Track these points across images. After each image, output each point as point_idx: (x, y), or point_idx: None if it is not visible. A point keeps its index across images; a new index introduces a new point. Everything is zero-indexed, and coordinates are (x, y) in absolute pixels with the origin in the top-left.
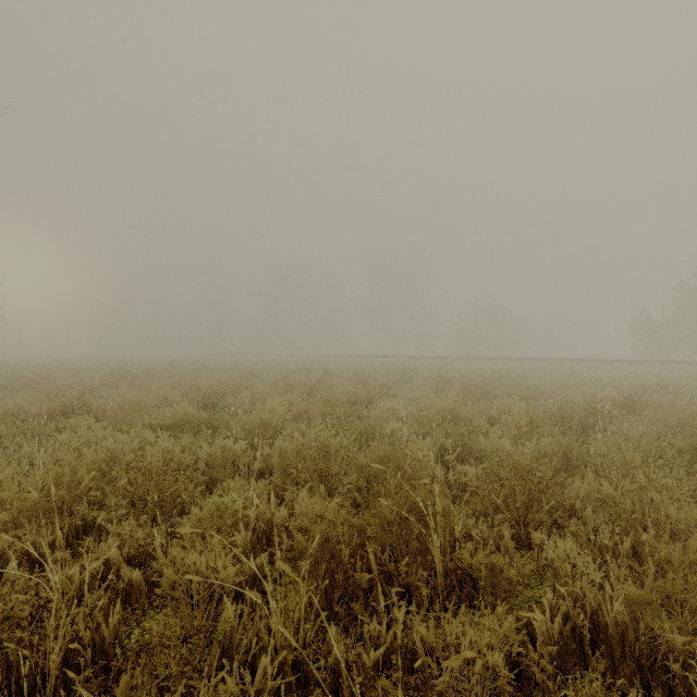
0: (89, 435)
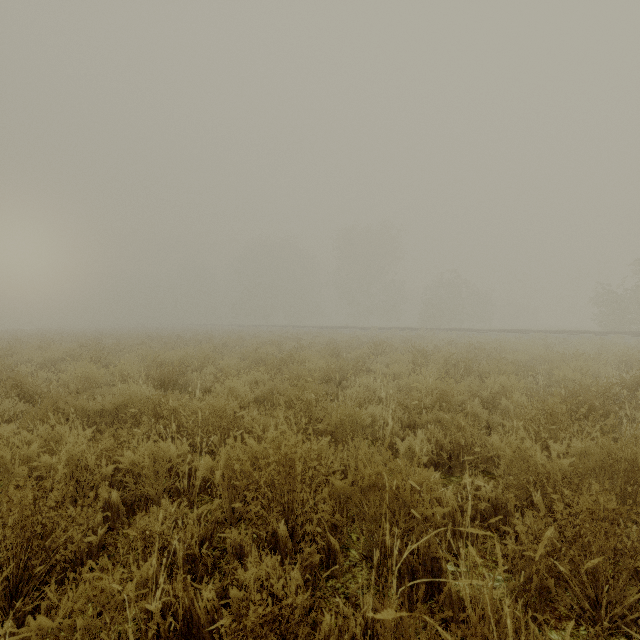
0: None
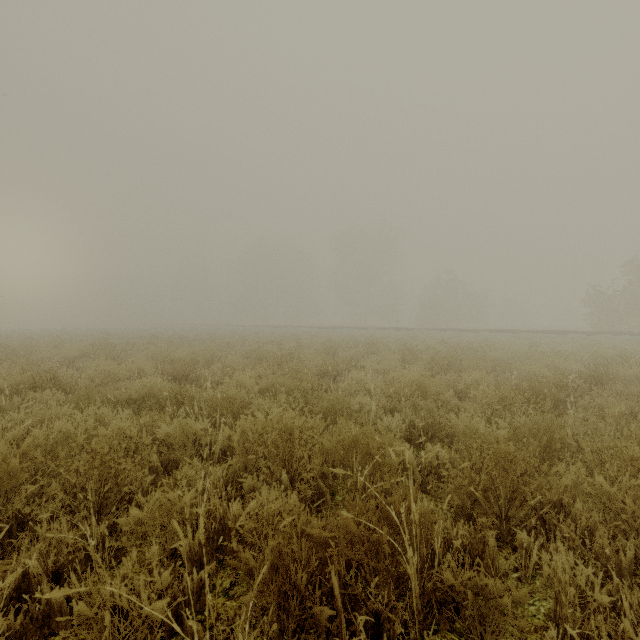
0: (45, 412)
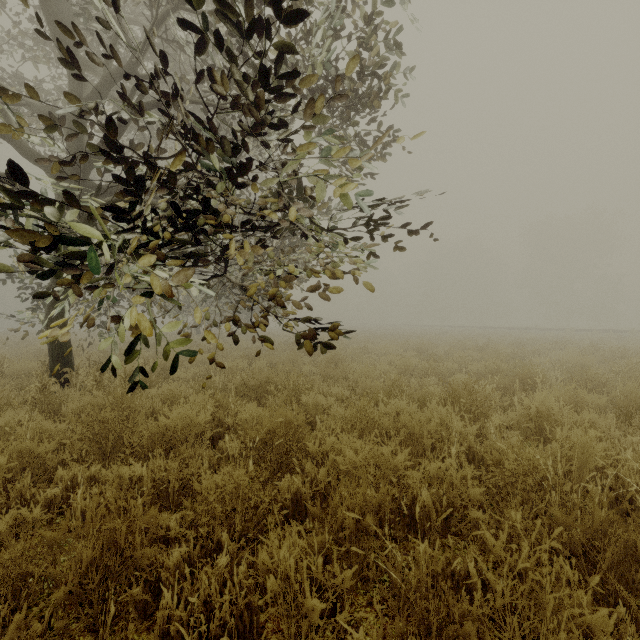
0: (391, 358)
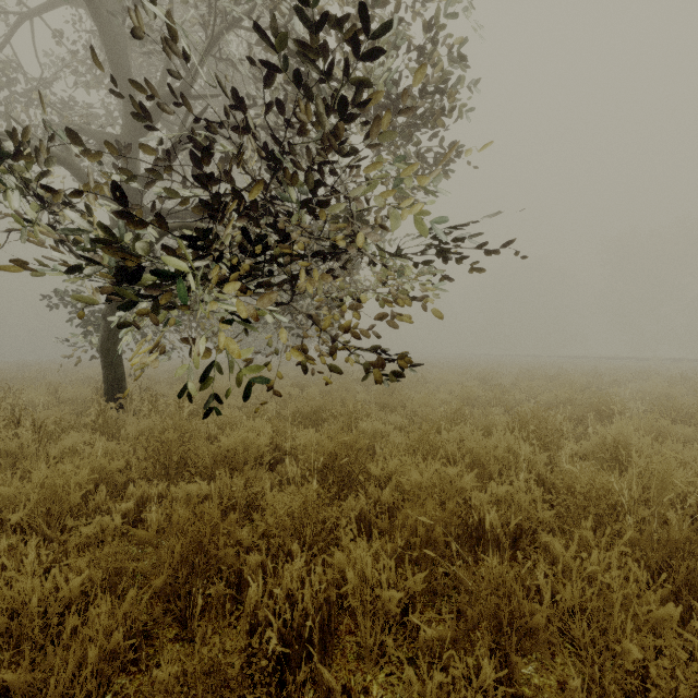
0: (452, 387)
